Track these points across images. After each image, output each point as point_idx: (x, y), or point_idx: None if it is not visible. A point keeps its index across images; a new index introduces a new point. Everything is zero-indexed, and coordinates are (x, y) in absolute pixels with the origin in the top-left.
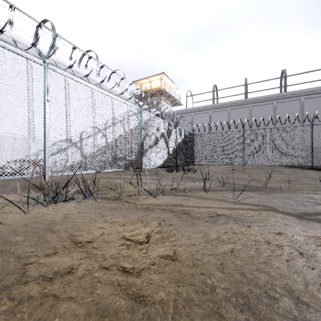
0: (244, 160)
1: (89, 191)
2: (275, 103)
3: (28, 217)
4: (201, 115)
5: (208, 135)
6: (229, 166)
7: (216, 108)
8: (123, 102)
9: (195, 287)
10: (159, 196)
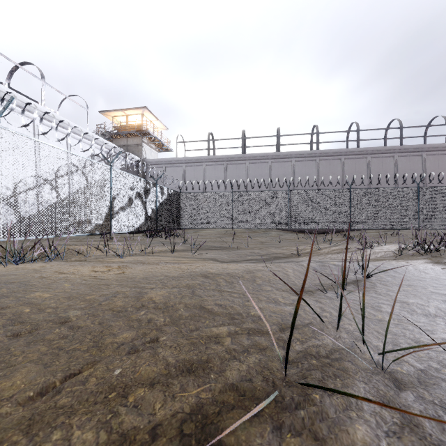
0: (232, 223)
1: (54, 253)
2: (270, 162)
3: (10, 268)
4: (194, 167)
5: (197, 194)
6: (224, 230)
7: (212, 161)
8: (88, 159)
9: (128, 277)
10: (126, 256)
